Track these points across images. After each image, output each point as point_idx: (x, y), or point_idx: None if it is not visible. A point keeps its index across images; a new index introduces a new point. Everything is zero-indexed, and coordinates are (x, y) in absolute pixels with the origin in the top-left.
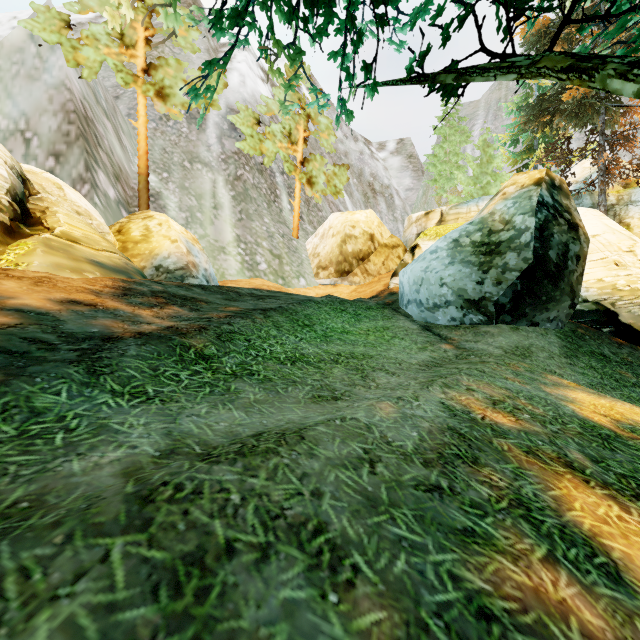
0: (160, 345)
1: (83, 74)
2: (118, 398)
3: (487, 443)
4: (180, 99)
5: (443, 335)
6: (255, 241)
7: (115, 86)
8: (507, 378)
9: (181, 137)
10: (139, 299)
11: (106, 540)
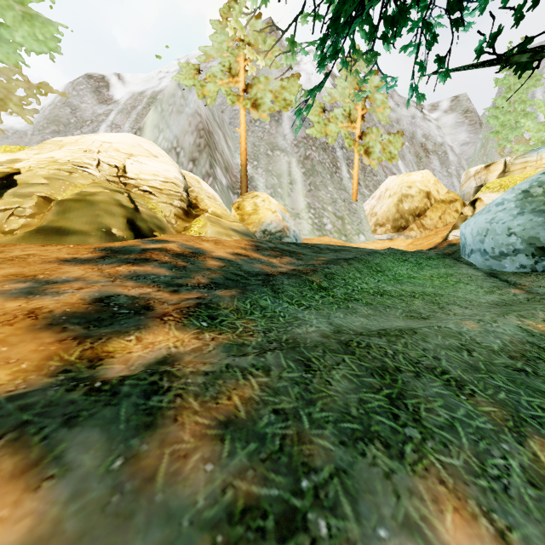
0: (297, 279)
1: (207, 102)
2: (292, 306)
3: None
4: (268, 105)
5: (511, 281)
6: (322, 207)
7: (220, 104)
8: None
9: (265, 133)
10: (266, 252)
11: (340, 355)
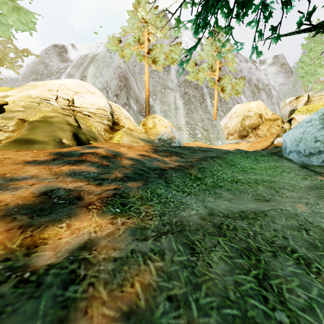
0: (181, 173)
1: (125, 60)
2: (178, 192)
3: None
4: (162, 62)
5: (317, 171)
6: (195, 123)
7: (133, 61)
8: None
9: (160, 78)
10: (161, 153)
11: (215, 237)
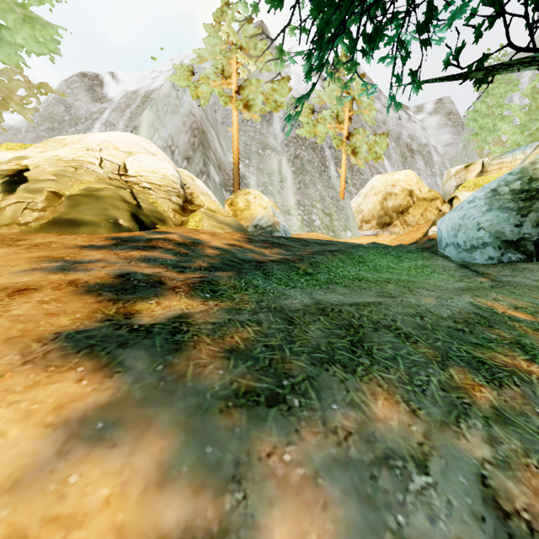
0: (285, 266)
1: (201, 103)
2: (280, 286)
3: (502, 322)
4: (259, 107)
5: (480, 271)
6: (311, 204)
7: (213, 104)
8: (536, 298)
9: (256, 132)
10: (258, 244)
11: (316, 316)
